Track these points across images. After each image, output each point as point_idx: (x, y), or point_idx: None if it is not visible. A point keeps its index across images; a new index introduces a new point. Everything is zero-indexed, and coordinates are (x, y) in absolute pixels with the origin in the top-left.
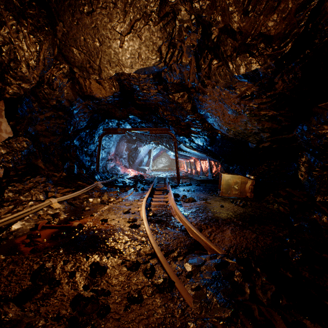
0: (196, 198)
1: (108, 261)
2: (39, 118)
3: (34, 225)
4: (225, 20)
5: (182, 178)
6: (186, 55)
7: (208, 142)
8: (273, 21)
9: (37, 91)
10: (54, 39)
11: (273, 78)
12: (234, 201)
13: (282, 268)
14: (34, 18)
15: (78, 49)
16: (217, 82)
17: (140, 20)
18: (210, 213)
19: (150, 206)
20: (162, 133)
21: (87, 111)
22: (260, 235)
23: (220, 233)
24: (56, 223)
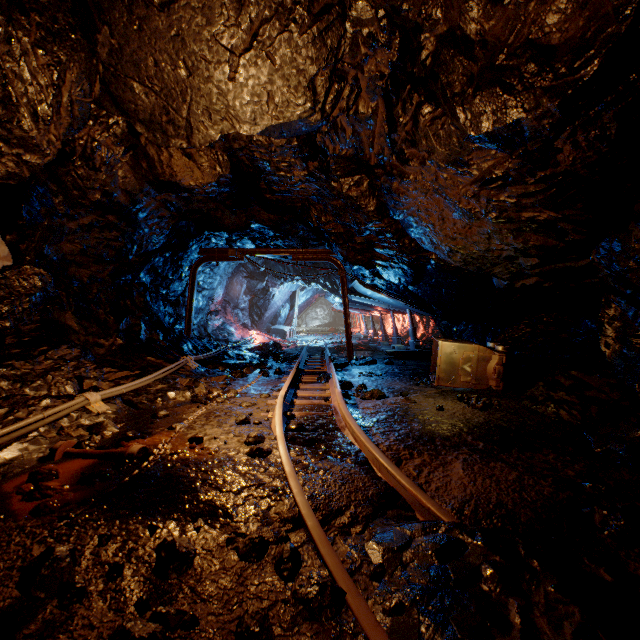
0: (386, 391)
1: (198, 537)
2: (68, 227)
3: (47, 451)
4: (450, 18)
5: (356, 348)
6: (367, 96)
7: (410, 277)
8: (558, 12)
9: (62, 172)
10: (91, 60)
11: (553, 139)
12: (465, 398)
13: (587, 557)
14: (45, 13)
15: (144, 85)
16: (431, 153)
17: (270, 22)
18: (417, 423)
19: (293, 407)
20: (318, 259)
21: (167, 215)
22: (526, 474)
23: (439, 470)
24: (95, 445)
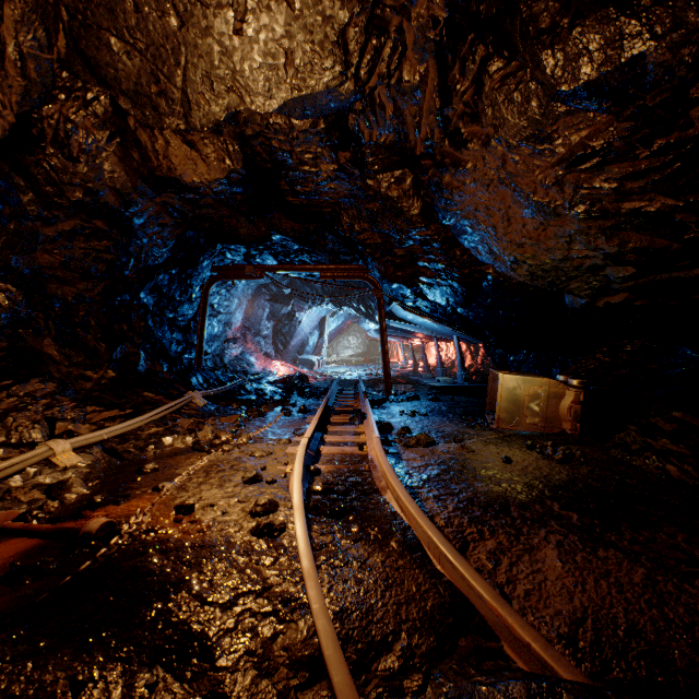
0: (435, 435)
1: None
2: (43, 233)
3: None
4: None
5: (394, 381)
6: (414, 56)
7: (461, 297)
8: None
9: (29, 162)
10: None
11: (690, 83)
12: (536, 446)
13: None
14: None
15: (123, 40)
16: (499, 127)
17: None
18: (481, 483)
19: (319, 458)
20: (350, 277)
21: (170, 223)
22: (658, 573)
23: (525, 561)
24: (46, 517)
